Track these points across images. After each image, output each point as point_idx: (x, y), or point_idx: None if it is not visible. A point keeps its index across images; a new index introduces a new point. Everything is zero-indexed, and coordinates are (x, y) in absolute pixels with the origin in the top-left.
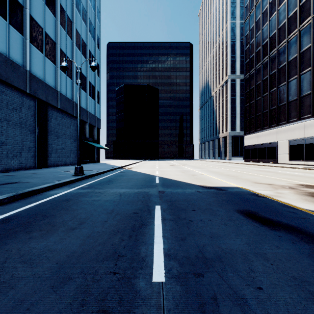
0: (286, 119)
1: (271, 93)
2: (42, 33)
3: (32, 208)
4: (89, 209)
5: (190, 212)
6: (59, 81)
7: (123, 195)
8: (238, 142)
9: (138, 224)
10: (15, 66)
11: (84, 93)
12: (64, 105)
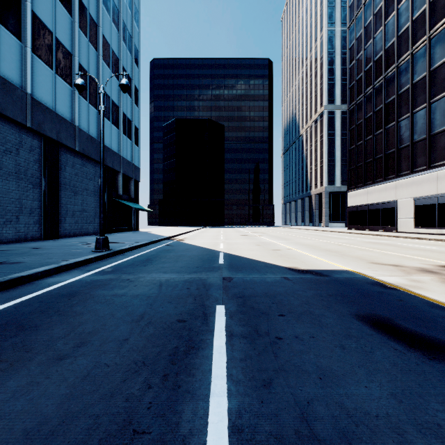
0: (409, 168)
1: (387, 130)
2: (51, 39)
3: (6, 310)
4: (103, 312)
5: (276, 318)
6: (77, 110)
7: (165, 284)
8: (338, 201)
9: (183, 346)
10: (9, 87)
11: (115, 130)
12: (85, 146)
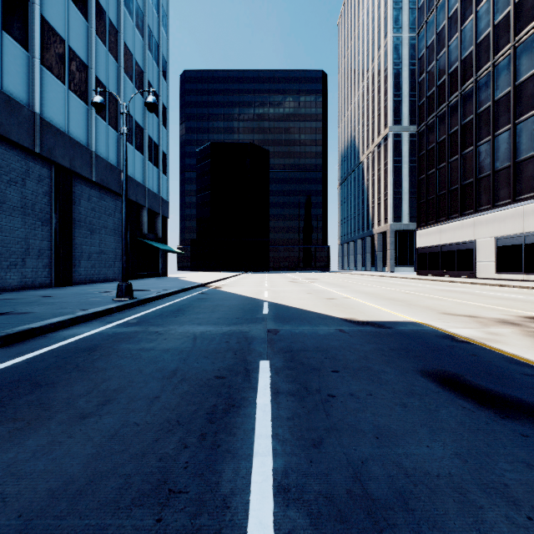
0: (490, 202)
1: (464, 156)
2: (63, 48)
3: (17, 366)
4: (129, 368)
5: (329, 375)
6: (94, 133)
7: (200, 337)
8: (406, 241)
9: (222, 404)
10: (14, 105)
11: (139, 157)
12: (103, 176)
